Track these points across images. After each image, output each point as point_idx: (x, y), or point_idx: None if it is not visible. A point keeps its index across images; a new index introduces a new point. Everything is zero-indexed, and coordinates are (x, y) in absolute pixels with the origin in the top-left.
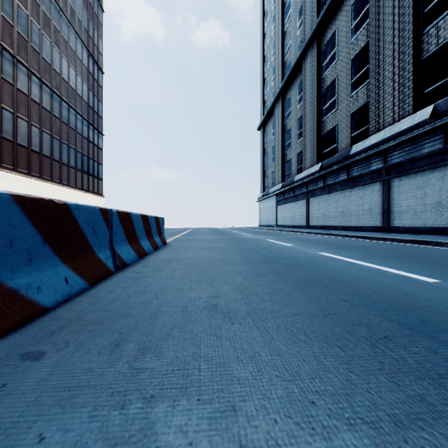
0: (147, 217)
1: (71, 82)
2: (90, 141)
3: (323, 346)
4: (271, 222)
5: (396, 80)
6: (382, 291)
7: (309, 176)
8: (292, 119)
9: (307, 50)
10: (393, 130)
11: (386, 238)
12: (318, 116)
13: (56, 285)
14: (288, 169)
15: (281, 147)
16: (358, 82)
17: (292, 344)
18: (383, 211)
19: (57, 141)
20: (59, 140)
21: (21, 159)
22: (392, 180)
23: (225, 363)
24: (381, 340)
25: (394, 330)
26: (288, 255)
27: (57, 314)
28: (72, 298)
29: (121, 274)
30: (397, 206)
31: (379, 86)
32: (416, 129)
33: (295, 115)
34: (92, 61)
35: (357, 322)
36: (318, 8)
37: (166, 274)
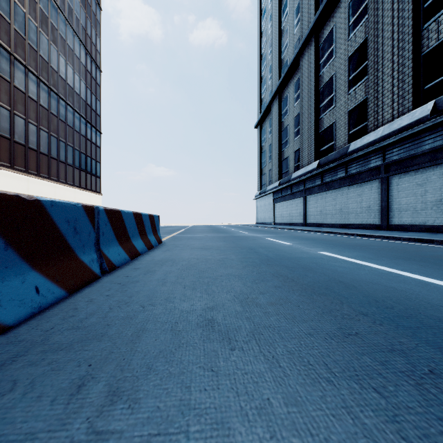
0: (140, 215)
1: (69, 80)
2: (88, 138)
3: (354, 387)
4: (269, 219)
5: (395, 76)
6: (404, 301)
7: (307, 174)
8: (290, 117)
9: (305, 47)
10: (392, 127)
11: (387, 236)
12: (316, 114)
13: (22, 296)
14: (285, 166)
15: (278, 145)
16: (356, 79)
17: (312, 384)
18: (382, 208)
19: (55, 139)
20: (57, 138)
21: (18, 157)
22: (391, 178)
23: (223, 421)
24: (427, 377)
25: (438, 359)
26: (289, 256)
27: (18, 335)
28: (43, 311)
29: (107, 279)
30: (397, 204)
31: (377, 82)
32: (417, 125)
33: (292, 112)
34: (89, 60)
35: (387, 347)
36: (316, 5)
37: (158, 278)
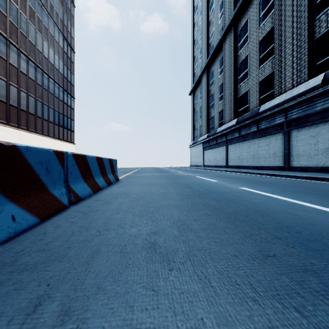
0: (102, 159)
1: (51, 59)
2: (65, 102)
3: (277, 307)
4: (199, 163)
5: (295, 55)
6: (309, 226)
7: (228, 129)
8: (215, 86)
9: (226, 34)
10: (292, 93)
11: (289, 175)
12: (235, 84)
13: None
14: (212, 123)
15: (207, 107)
16: (265, 58)
17: (240, 303)
18: (284, 154)
19: (40, 103)
20: (42, 102)
21: (12, 116)
22: (291, 131)
23: None
24: None
25: None
26: (215, 190)
27: None
28: (18, 235)
29: (74, 208)
30: (296, 151)
31: (281, 60)
32: (311, 92)
33: (217, 83)
34: (66, 44)
35: (301, 267)
36: (235, 2)
37: (113, 207)
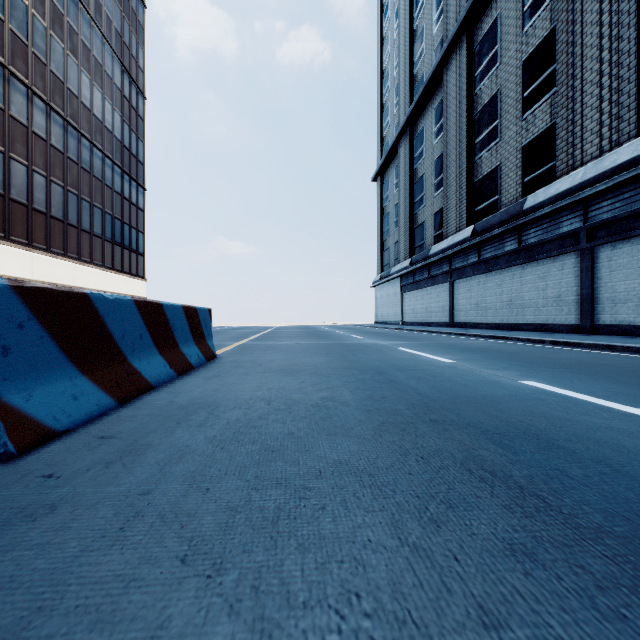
0: (159, 306)
1: (96, 109)
2: (125, 197)
3: None
4: (394, 317)
5: (605, 83)
6: None
7: (454, 247)
8: (427, 161)
9: (451, 52)
10: (600, 166)
11: (610, 345)
12: (469, 153)
13: None
14: (420, 236)
15: (409, 204)
16: (536, 96)
17: None
18: (582, 299)
19: (74, 197)
20: (77, 195)
21: (16, 223)
22: (598, 249)
23: None
24: None
25: None
26: (465, 392)
27: None
28: None
29: None
30: (608, 291)
31: (573, 97)
32: None
33: (430, 154)
34: (127, 80)
35: None
36: None
37: (131, 486)
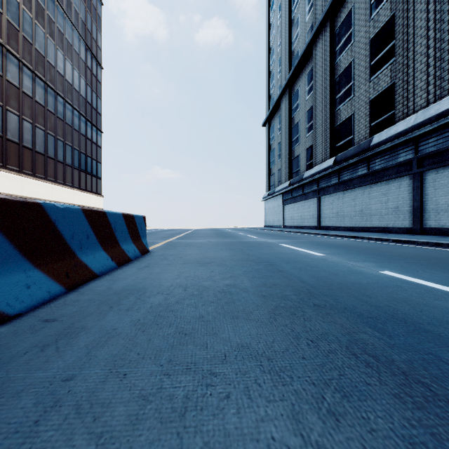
0: (103, 213)
1: (67, 76)
2: (88, 138)
3: None
4: (278, 222)
5: (431, 54)
6: None
7: (321, 172)
8: (301, 112)
9: (318, 34)
10: (427, 113)
11: (438, 243)
12: (331, 106)
13: None
14: (296, 165)
15: (288, 142)
16: (380, 64)
17: None
18: (414, 209)
19: (52, 138)
20: (54, 136)
21: (11, 156)
22: (426, 173)
23: None
24: None
25: None
26: (337, 280)
27: None
28: None
29: None
30: (433, 204)
31: (407, 64)
32: None
33: (303, 107)
34: (90, 56)
35: None
36: None
37: (58, 371)
